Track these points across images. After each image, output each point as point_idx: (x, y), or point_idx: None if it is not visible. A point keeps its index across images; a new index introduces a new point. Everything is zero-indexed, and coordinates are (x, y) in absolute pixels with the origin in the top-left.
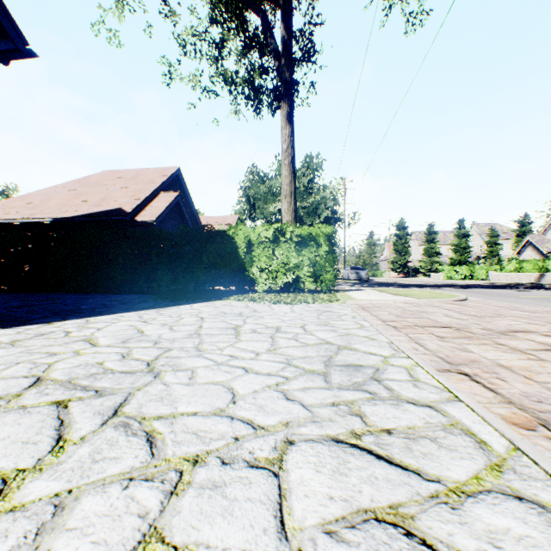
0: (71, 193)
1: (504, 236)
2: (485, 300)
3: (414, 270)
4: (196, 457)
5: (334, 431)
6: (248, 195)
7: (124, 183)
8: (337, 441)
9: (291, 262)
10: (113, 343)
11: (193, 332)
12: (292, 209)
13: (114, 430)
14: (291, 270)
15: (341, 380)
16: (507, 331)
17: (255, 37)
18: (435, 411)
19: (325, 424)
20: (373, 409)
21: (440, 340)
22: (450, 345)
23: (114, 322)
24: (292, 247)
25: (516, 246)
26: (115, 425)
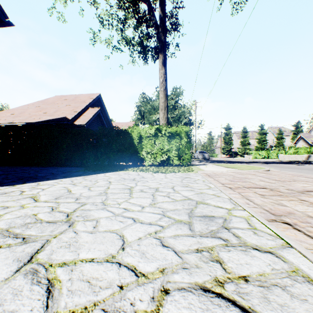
0: (37, 108)
1: (286, 134)
2: (280, 171)
3: (235, 153)
4: (84, 310)
5: (201, 279)
6: (140, 110)
7: (68, 103)
8: (205, 290)
9: (165, 148)
10: (49, 199)
11: (102, 191)
12: (165, 117)
13: (23, 277)
14: (165, 153)
15: (201, 228)
16: (304, 190)
17: (143, 16)
18: (276, 258)
19: (193, 271)
20: (228, 255)
21: (262, 197)
22: (270, 201)
23: (55, 184)
24: (165, 139)
25: (293, 139)
26: (26, 272)
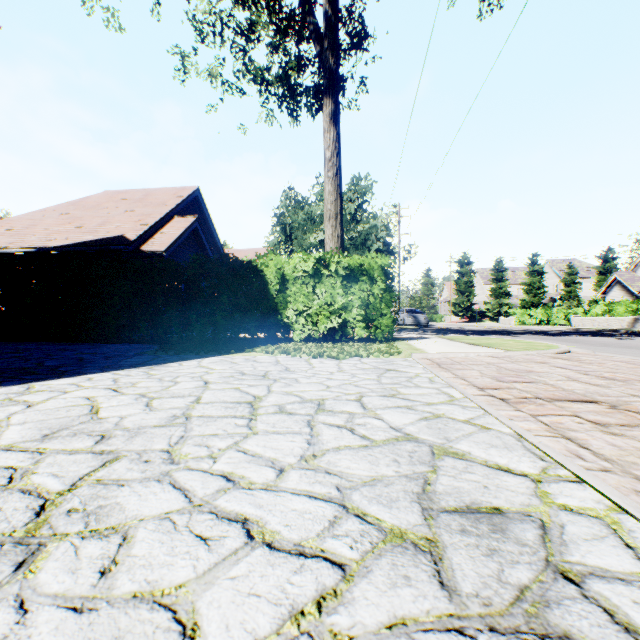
0: (62, 217)
1: (584, 274)
2: (595, 353)
3: (479, 314)
4: None
5: None
6: (283, 224)
7: (129, 206)
8: None
9: (336, 302)
10: (23, 439)
11: (179, 413)
12: (337, 235)
13: None
14: (336, 313)
15: (479, 577)
16: None
17: (290, 16)
18: None
19: None
20: None
21: (605, 432)
22: (636, 446)
23: (68, 391)
24: (338, 283)
25: (598, 286)
26: None
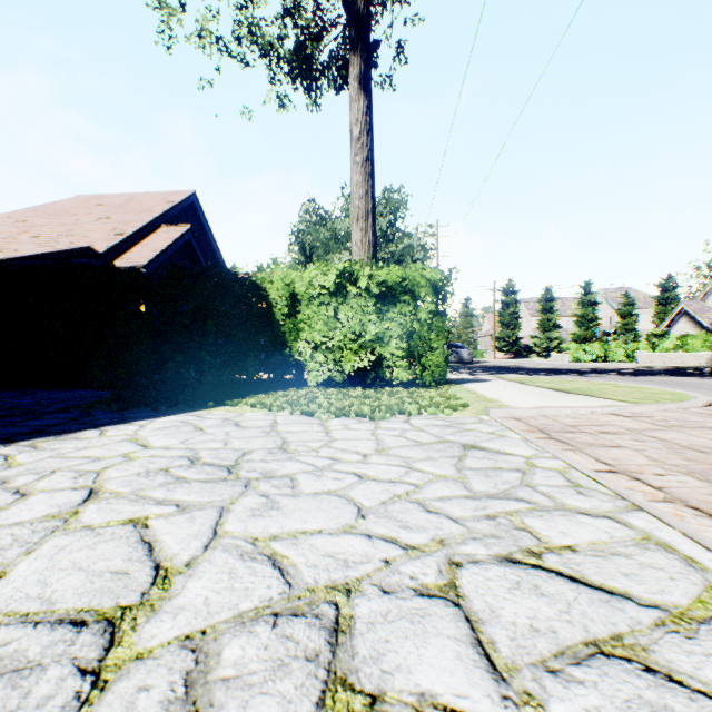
0: (16, 225)
1: (641, 304)
2: None
3: (525, 349)
4: None
5: None
6: (302, 242)
7: (105, 212)
8: None
9: (368, 331)
10: None
11: None
12: (368, 241)
13: None
14: (368, 346)
15: None
16: None
17: None
18: None
19: None
20: None
21: None
22: None
23: None
24: (369, 304)
25: (657, 318)
26: None
